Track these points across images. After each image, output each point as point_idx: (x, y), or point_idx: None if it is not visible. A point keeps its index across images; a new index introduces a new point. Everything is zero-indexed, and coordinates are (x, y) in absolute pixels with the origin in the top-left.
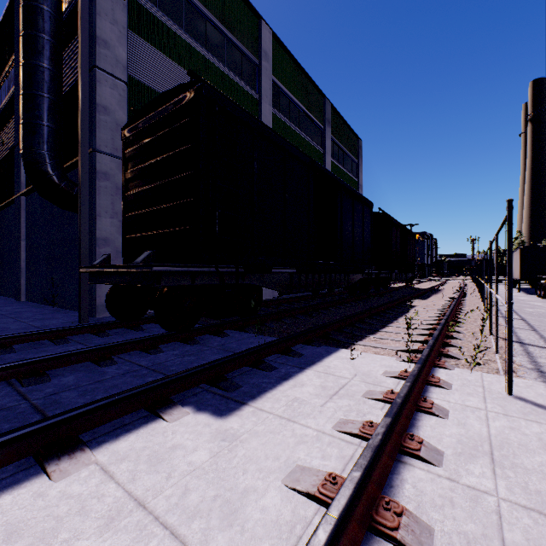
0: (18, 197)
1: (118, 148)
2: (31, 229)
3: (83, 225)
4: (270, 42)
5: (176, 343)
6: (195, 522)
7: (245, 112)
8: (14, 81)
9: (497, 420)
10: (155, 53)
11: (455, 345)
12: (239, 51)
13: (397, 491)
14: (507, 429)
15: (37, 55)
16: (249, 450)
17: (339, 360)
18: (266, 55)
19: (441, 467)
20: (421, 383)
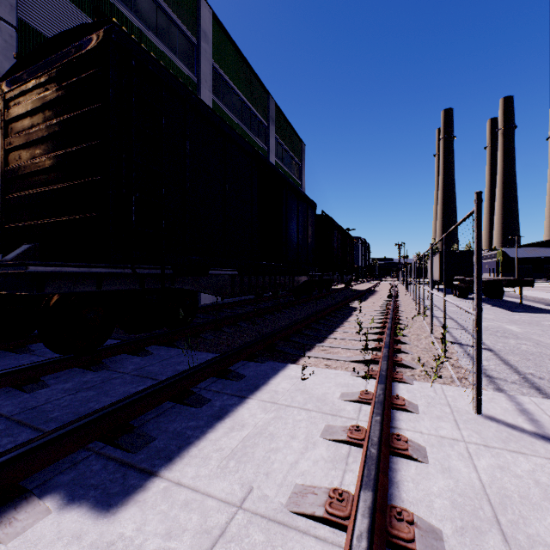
0: None
1: None
2: None
3: None
4: (210, 22)
5: (73, 370)
6: None
7: (174, 77)
8: None
9: (481, 456)
10: None
11: (406, 352)
12: (174, 24)
13: None
14: (497, 471)
15: None
16: None
17: (289, 381)
18: (206, 35)
19: None
20: (386, 409)
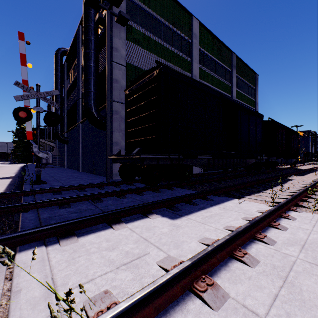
0: (78, 124)
1: (121, 98)
2: (83, 138)
3: (108, 136)
4: (197, 27)
5: (150, 191)
6: (165, 246)
7: (183, 76)
8: (77, 71)
9: (316, 234)
10: (138, 48)
11: (310, 201)
12: (180, 37)
13: (248, 250)
14: None
15: (89, 60)
16: (184, 231)
17: (233, 203)
18: (195, 35)
19: (273, 246)
20: (276, 215)
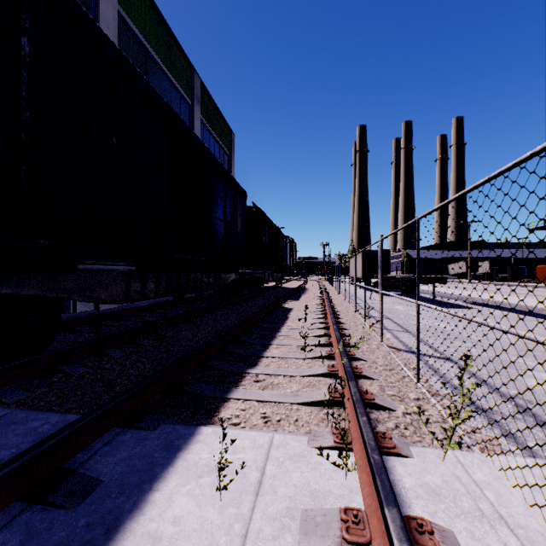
0: None
1: None
2: None
3: None
4: None
5: None
6: None
7: None
8: None
9: None
10: None
11: (370, 376)
12: None
13: None
14: None
15: None
16: None
17: (193, 485)
18: None
19: None
20: None
